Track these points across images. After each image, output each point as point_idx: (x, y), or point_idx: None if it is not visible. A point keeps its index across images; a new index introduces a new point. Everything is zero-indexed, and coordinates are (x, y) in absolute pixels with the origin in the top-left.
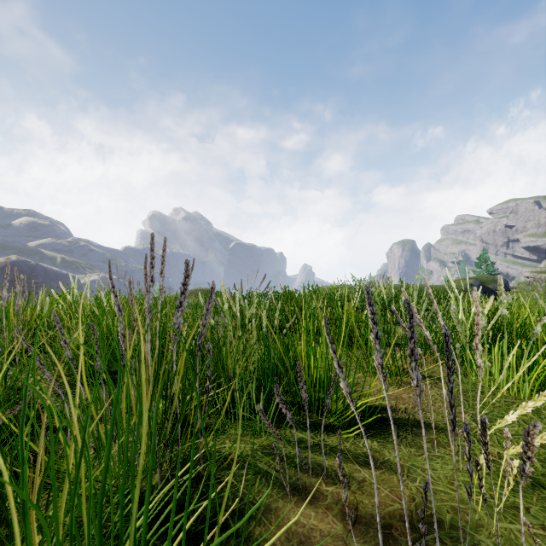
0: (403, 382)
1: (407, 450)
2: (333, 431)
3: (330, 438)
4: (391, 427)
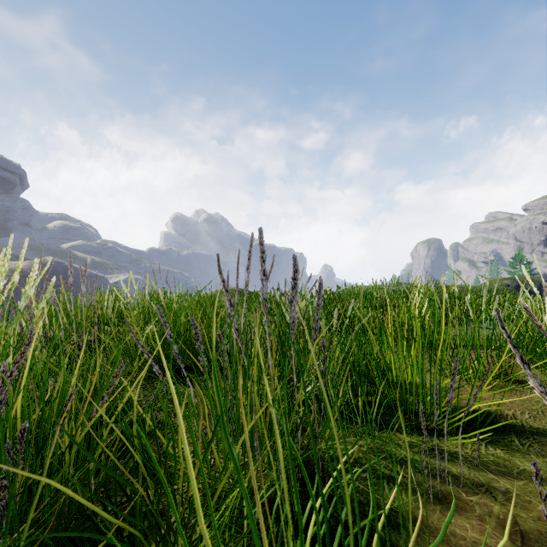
0: (495, 386)
1: (540, 460)
2: (443, 436)
3: (443, 443)
4: (507, 434)
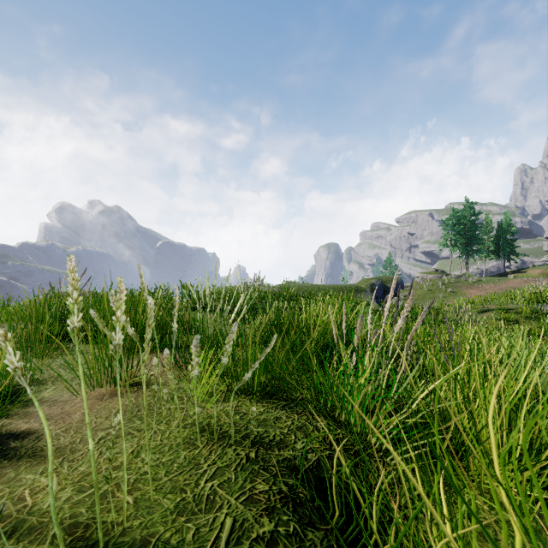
0: (113, 393)
1: None
2: None
3: None
4: None
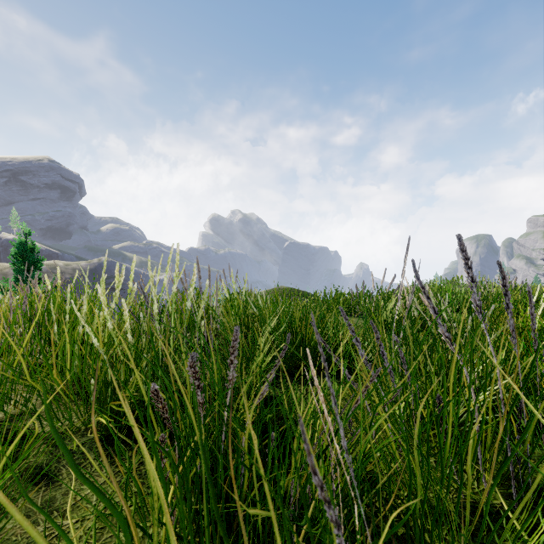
0: None
1: None
2: None
3: None
4: None
